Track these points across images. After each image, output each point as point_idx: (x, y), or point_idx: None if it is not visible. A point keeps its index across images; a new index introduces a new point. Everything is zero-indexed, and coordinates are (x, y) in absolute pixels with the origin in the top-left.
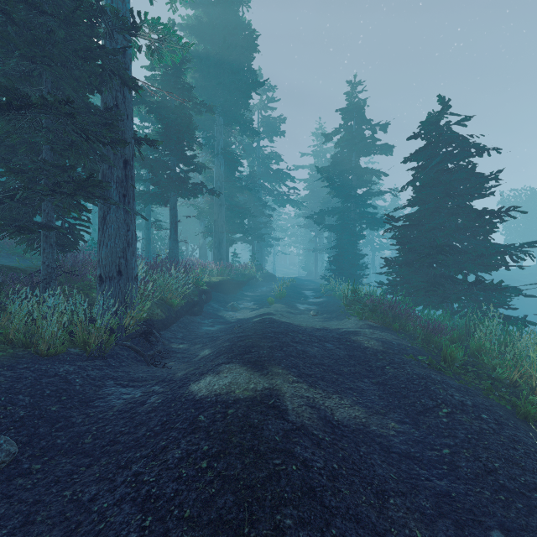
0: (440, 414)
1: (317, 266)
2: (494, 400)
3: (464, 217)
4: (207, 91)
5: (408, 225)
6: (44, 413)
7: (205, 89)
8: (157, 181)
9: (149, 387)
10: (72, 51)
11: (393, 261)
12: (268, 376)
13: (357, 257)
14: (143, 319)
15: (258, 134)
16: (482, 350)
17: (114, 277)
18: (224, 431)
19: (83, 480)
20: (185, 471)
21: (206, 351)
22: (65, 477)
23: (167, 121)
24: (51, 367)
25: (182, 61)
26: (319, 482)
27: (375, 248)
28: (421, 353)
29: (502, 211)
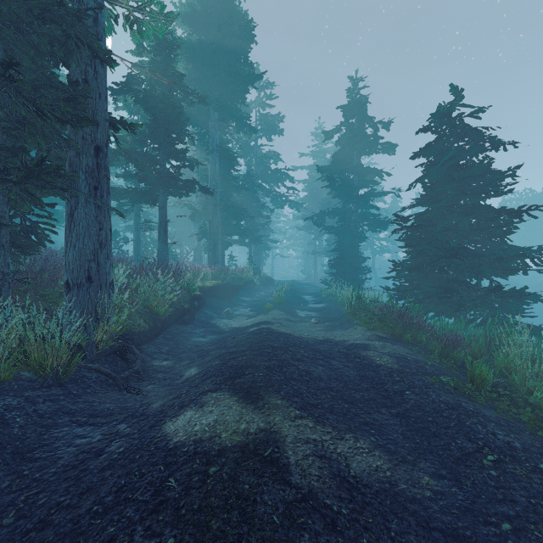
0: (485, 462)
1: (317, 269)
2: (542, 437)
3: (479, 217)
4: (201, 83)
5: (418, 225)
6: None
7: (200, 82)
8: (144, 177)
9: (114, 425)
10: (27, 10)
11: (401, 264)
12: (265, 410)
13: (359, 260)
14: (121, 331)
15: (255, 131)
16: (511, 367)
17: (83, 284)
18: (200, 508)
19: None
20: None
21: (193, 370)
22: None
23: (154, 110)
24: None
25: (172, 47)
26: None
27: (375, 251)
28: (442, 372)
29: (522, 210)
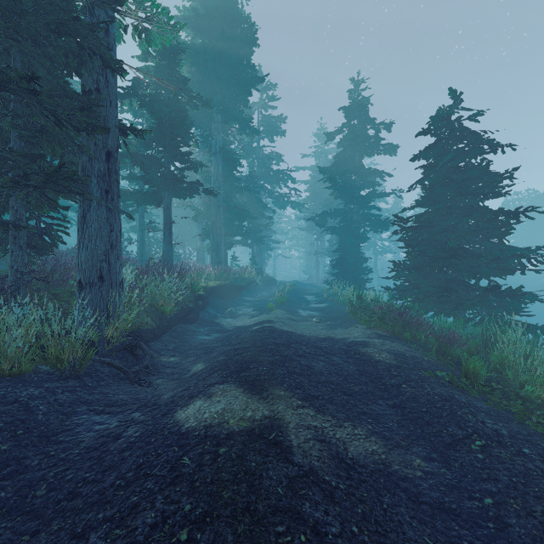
0: (473, 447)
1: (319, 270)
2: (530, 426)
3: (477, 218)
4: (205, 86)
5: (417, 226)
6: None
7: (203, 84)
8: (149, 179)
9: (128, 413)
10: (44, 24)
11: (401, 265)
12: (269, 400)
13: (361, 260)
14: (130, 329)
15: (257, 133)
16: (505, 363)
17: (95, 283)
18: (213, 481)
19: None
20: None
21: (199, 365)
22: None
23: (160, 114)
24: (12, 391)
25: (177, 52)
26: None
27: (377, 252)
28: (438, 367)
29: (519, 212)
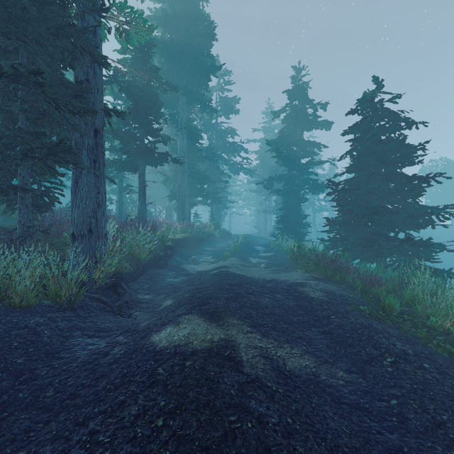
0: (385, 363)
1: (266, 225)
2: (432, 348)
3: (396, 182)
4: (172, 73)
5: (346, 189)
6: (10, 365)
7: (171, 72)
8: (127, 151)
9: (114, 337)
10: (45, 29)
11: (333, 220)
12: (224, 327)
13: (301, 217)
14: (113, 272)
15: (216, 112)
16: (416, 300)
17: (85, 235)
18: (181, 385)
19: (39, 438)
20: (140, 431)
21: (169, 301)
22: (22, 435)
23: (136, 98)
24: (22, 319)
25: (150, 46)
26: (274, 441)
27: (315, 210)
28: (361, 303)
29: (429, 177)
